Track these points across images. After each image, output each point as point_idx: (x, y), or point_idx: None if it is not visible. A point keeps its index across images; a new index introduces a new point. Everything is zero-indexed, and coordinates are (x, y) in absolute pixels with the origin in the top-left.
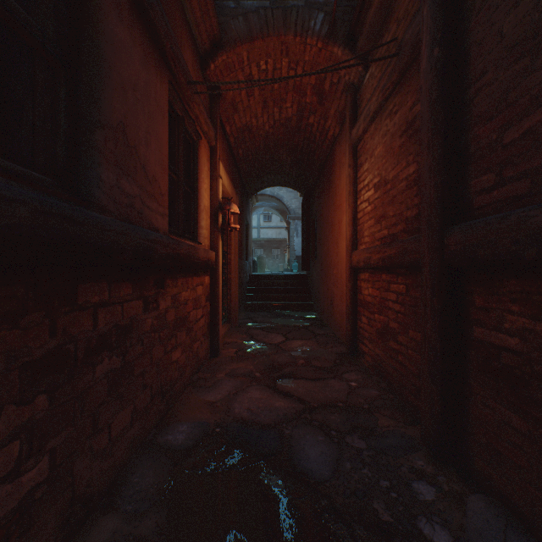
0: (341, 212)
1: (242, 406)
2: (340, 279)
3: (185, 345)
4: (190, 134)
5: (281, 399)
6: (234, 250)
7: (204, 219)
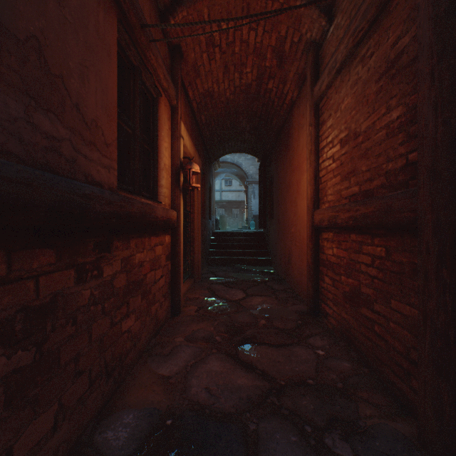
0: (300, 172)
1: (200, 384)
2: (298, 238)
3: (139, 310)
4: (149, 89)
5: (243, 373)
6: (197, 209)
7: (164, 178)
